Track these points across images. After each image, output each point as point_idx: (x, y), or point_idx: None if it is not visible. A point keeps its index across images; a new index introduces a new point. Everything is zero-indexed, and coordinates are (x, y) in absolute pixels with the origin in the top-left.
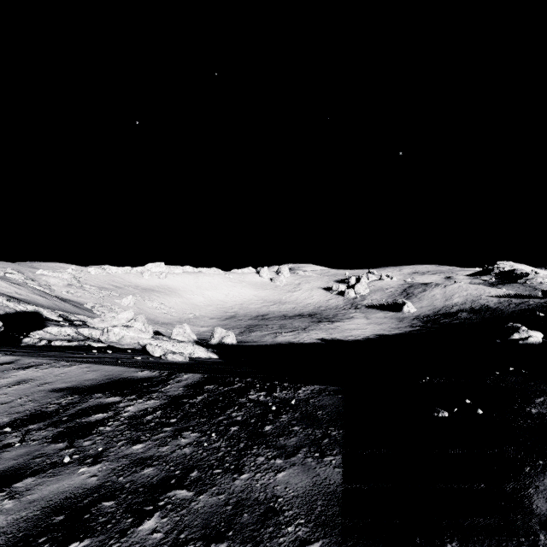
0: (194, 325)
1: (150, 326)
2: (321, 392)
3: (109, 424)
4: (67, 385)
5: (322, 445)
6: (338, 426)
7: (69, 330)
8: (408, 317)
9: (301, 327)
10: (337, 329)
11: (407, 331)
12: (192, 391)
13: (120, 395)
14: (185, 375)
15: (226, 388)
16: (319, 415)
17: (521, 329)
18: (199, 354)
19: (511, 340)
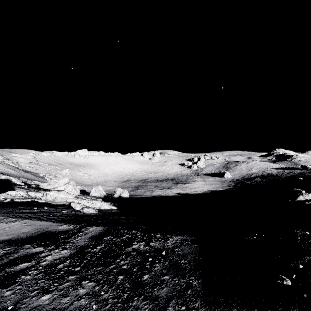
0: (105, 185)
1: (79, 186)
2: (183, 242)
3: (30, 273)
4: (7, 238)
5: (187, 297)
6: (197, 276)
7: (22, 193)
8: (227, 180)
9: (166, 187)
10: (187, 187)
11: (227, 188)
12: (94, 242)
13: (43, 246)
14: (91, 228)
15: (117, 239)
16: (182, 264)
17: (304, 193)
18: (105, 207)
19: (299, 201)
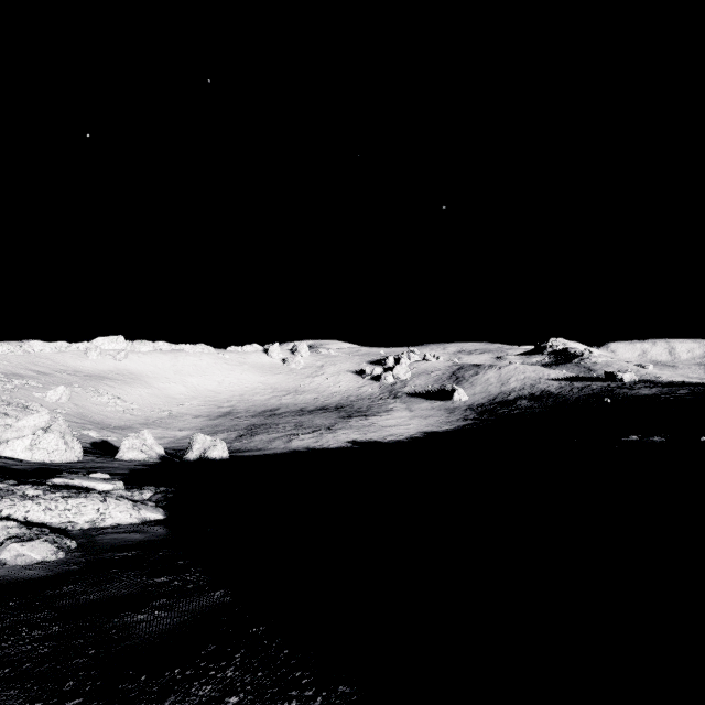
0: (168, 427)
1: (93, 432)
2: None
3: None
4: None
5: None
6: None
7: None
8: (459, 407)
9: (325, 426)
10: (373, 426)
11: (460, 425)
12: None
13: None
14: None
15: None
16: None
17: None
18: (117, 518)
19: None
